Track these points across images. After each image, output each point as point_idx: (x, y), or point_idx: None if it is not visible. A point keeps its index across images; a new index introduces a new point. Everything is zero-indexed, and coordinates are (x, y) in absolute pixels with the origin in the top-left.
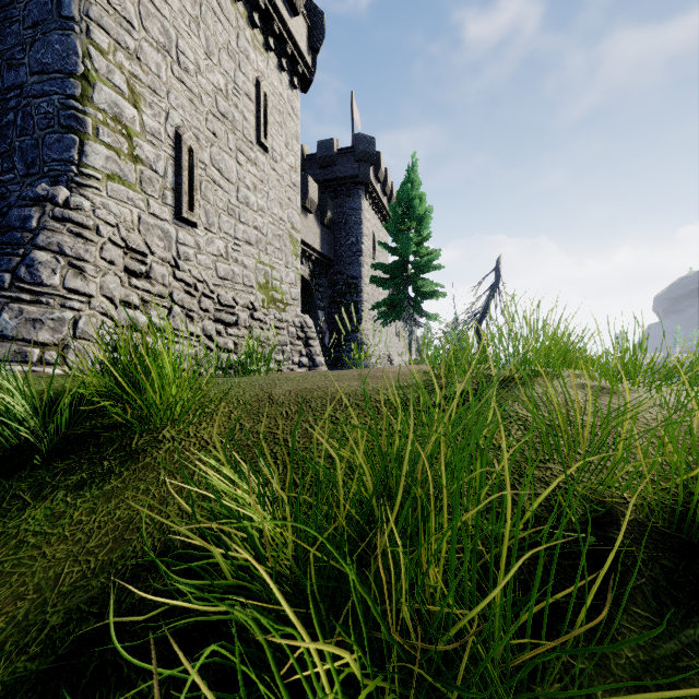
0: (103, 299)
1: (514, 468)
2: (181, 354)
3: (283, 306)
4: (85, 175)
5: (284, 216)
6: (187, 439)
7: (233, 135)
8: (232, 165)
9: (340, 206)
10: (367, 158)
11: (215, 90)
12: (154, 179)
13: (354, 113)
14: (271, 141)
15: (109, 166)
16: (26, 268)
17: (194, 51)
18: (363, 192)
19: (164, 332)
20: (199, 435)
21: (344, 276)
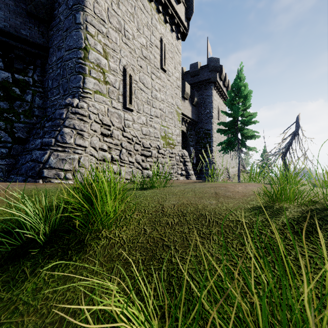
0: (91, 148)
1: None
2: (125, 171)
3: (173, 146)
4: (85, 92)
5: (173, 102)
6: (114, 238)
7: (149, 66)
8: (149, 80)
9: (201, 95)
10: (215, 69)
11: (141, 46)
12: (114, 91)
13: (208, 47)
14: (167, 66)
15: (95, 87)
16: (60, 136)
17: (132, 29)
18: (213, 87)
19: (118, 161)
20: (120, 235)
21: (203, 129)
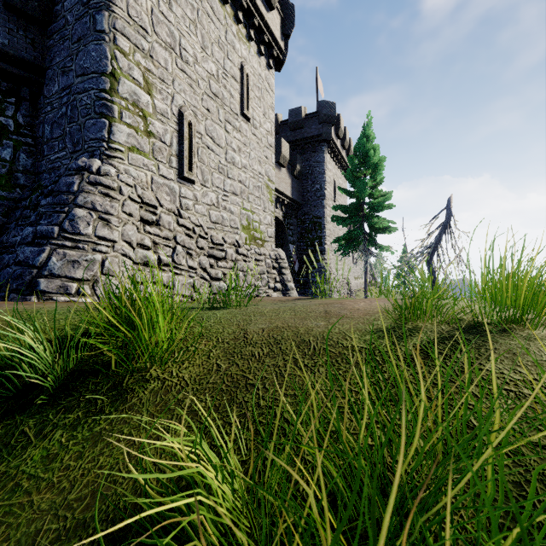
0: (123, 243)
1: (515, 455)
2: (183, 283)
3: (261, 242)
4: (113, 149)
5: (262, 171)
6: (170, 379)
7: (222, 110)
8: (221, 133)
9: (307, 160)
10: (329, 120)
11: (209, 75)
12: (163, 148)
13: (318, 84)
14: (252, 112)
15: (130, 141)
16: (69, 221)
17: (193, 47)
18: (325, 148)
19: (170, 267)
20: (180, 374)
21: (310, 216)
